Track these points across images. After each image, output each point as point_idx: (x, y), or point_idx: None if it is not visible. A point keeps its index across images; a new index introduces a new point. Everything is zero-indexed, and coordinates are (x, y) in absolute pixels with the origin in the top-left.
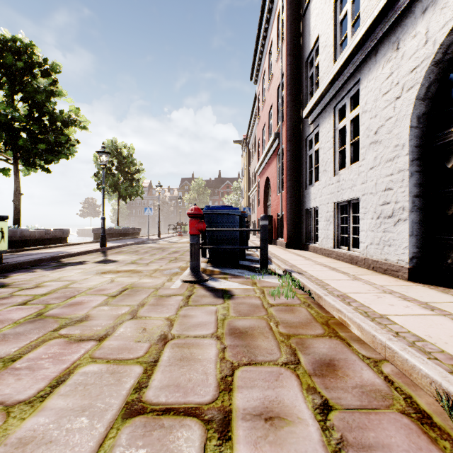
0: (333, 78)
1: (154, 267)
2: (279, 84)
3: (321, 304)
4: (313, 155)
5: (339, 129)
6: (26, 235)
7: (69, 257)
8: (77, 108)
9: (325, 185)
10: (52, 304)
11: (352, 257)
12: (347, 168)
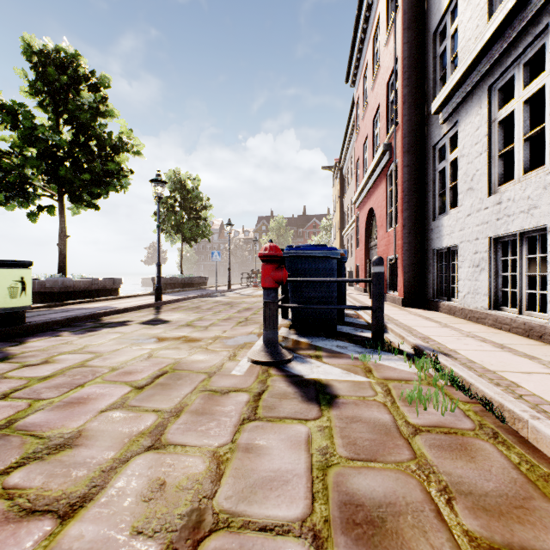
0: (490, 38)
1: (215, 332)
2: (390, 75)
3: (524, 434)
4: (447, 168)
5: (499, 121)
6: (69, 285)
7: (114, 314)
8: (129, 129)
9: (472, 211)
10: (43, 399)
11: (531, 327)
12: (517, 179)
